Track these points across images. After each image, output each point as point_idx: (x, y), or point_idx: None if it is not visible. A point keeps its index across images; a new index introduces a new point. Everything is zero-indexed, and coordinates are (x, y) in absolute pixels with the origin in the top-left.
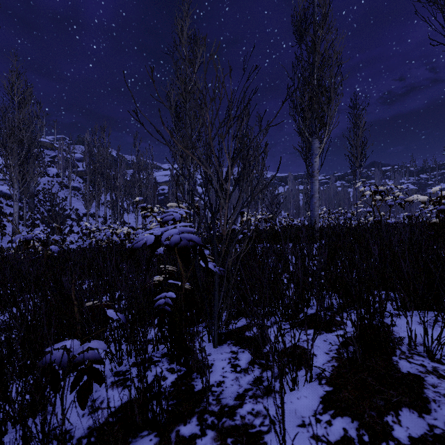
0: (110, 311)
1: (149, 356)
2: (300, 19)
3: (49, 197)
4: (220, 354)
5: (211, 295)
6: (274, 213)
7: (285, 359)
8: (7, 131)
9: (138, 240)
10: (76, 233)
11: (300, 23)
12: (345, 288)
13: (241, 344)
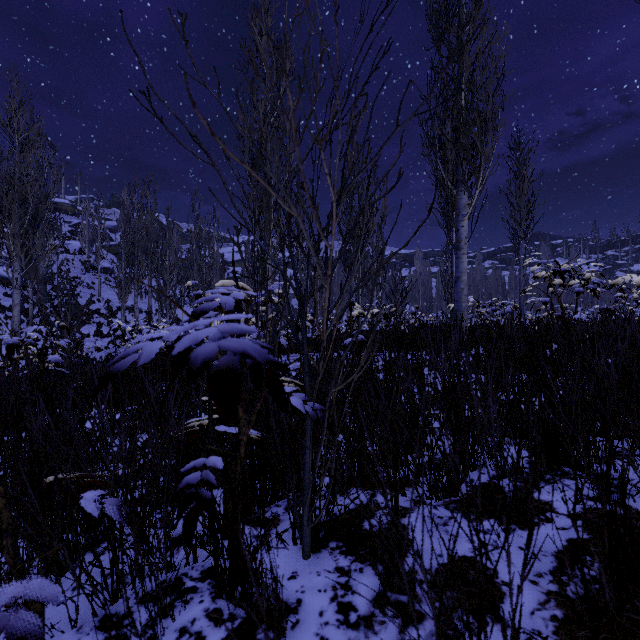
0: (91, 495)
1: (178, 576)
2: (440, 7)
3: (68, 282)
4: (316, 574)
5: (299, 448)
6: (399, 305)
7: (448, 593)
8: (4, 186)
9: (125, 354)
10: (107, 335)
11: (438, 16)
12: (543, 437)
13: (356, 551)
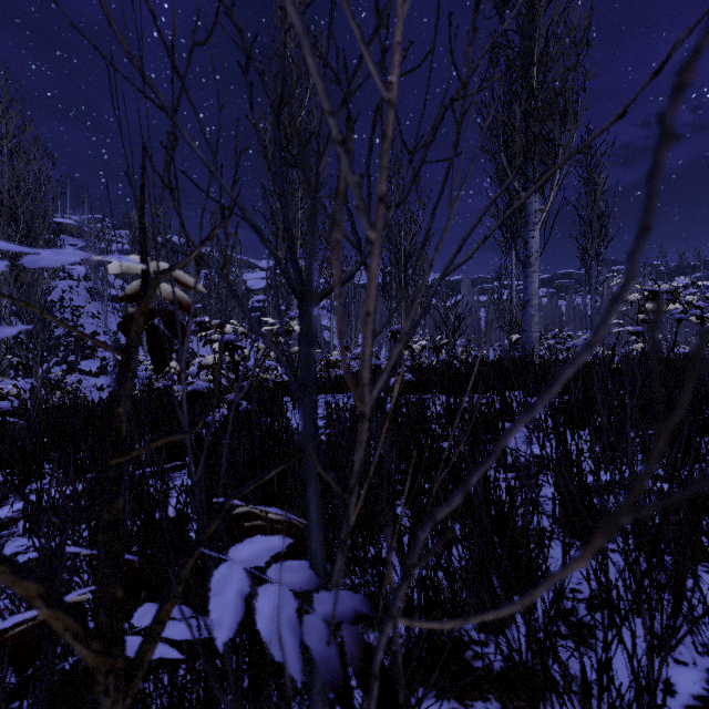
0: None
1: None
2: None
3: (70, 312)
4: None
5: None
6: (453, 335)
7: None
8: None
9: None
10: (111, 372)
11: None
12: None
13: None
